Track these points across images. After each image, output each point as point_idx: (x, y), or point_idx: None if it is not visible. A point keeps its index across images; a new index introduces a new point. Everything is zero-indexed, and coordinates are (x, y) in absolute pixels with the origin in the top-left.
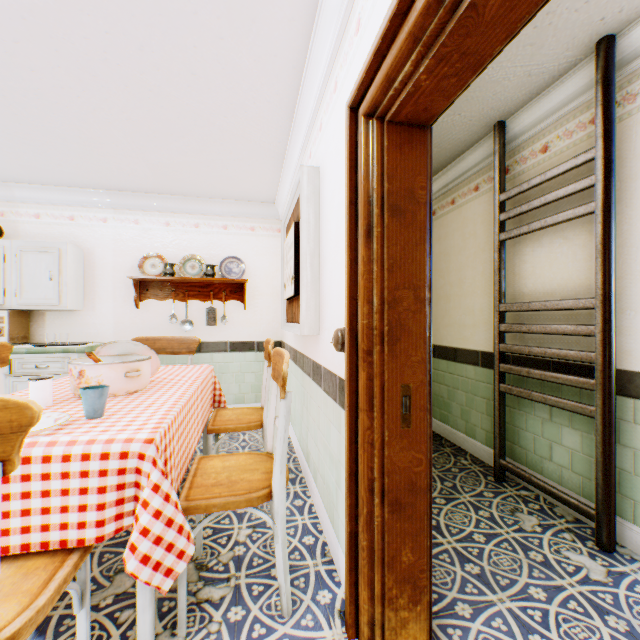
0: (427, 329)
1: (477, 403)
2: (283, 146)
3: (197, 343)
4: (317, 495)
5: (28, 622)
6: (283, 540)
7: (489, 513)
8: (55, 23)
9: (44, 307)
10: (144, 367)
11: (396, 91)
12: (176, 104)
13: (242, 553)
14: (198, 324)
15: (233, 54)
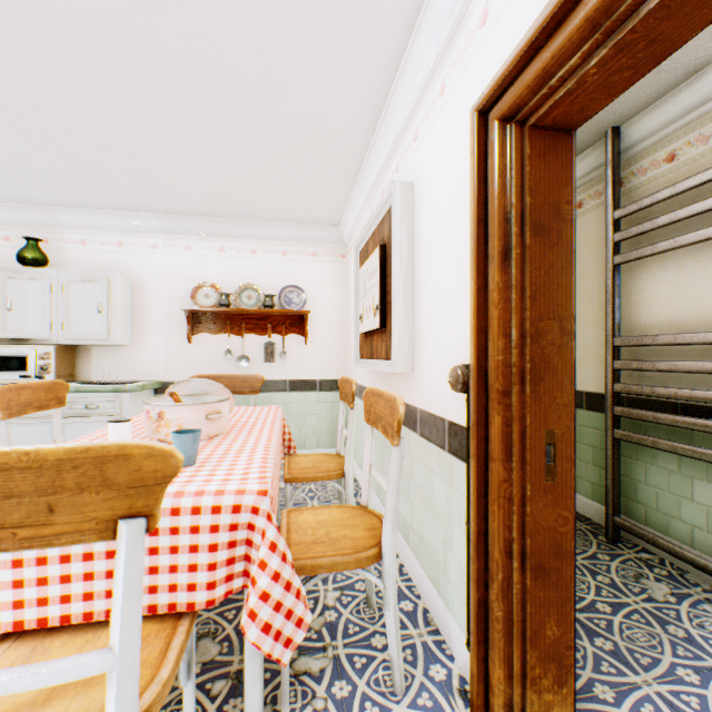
0: (571, 366)
1: (580, 451)
2: (359, 160)
3: (261, 382)
4: (410, 554)
5: (156, 698)
6: (394, 607)
7: (609, 579)
8: (129, 27)
9: (92, 342)
10: (224, 408)
11: (550, 89)
12: (248, 115)
13: (334, 619)
14: (255, 360)
15: (320, 57)
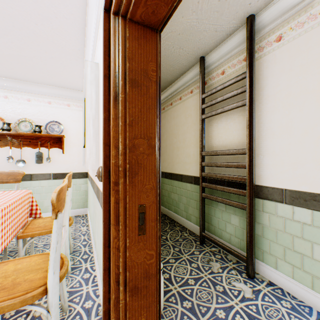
0: (157, 166)
1: (192, 203)
2: (82, 53)
3: (22, 175)
4: (98, 270)
5: None
6: None
7: (197, 264)
8: None
9: None
10: None
11: None
12: None
13: None
14: (30, 162)
15: None
